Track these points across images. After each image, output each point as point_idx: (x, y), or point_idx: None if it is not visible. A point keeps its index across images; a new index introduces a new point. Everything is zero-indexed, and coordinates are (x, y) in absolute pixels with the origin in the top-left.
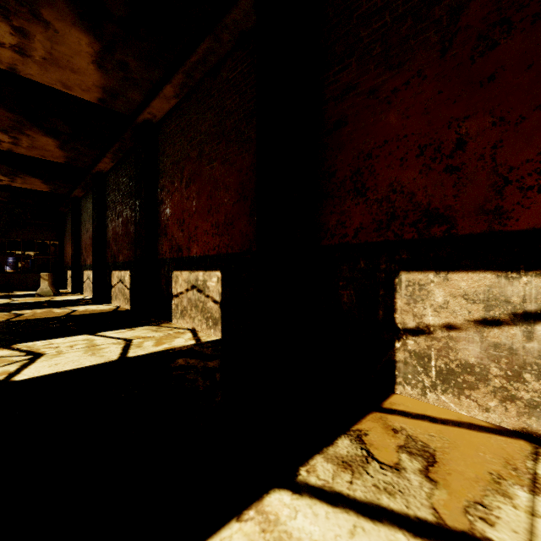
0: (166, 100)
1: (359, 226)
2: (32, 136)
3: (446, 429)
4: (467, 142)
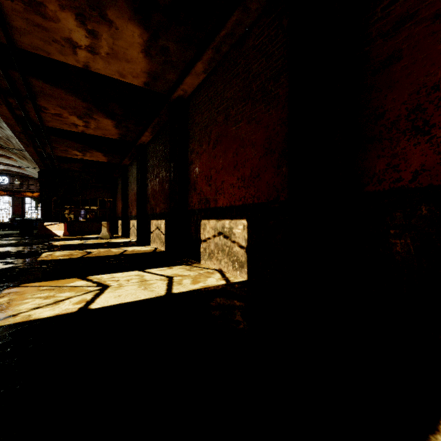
0: (196, 76)
1: (420, 169)
2: (97, 119)
3: None
4: None
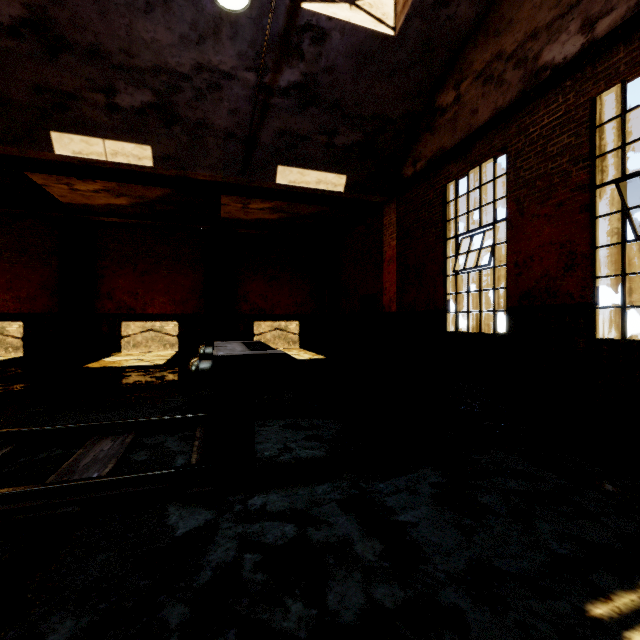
0: None
1: (110, 309)
2: None
3: (135, 353)
4: (139, 293)
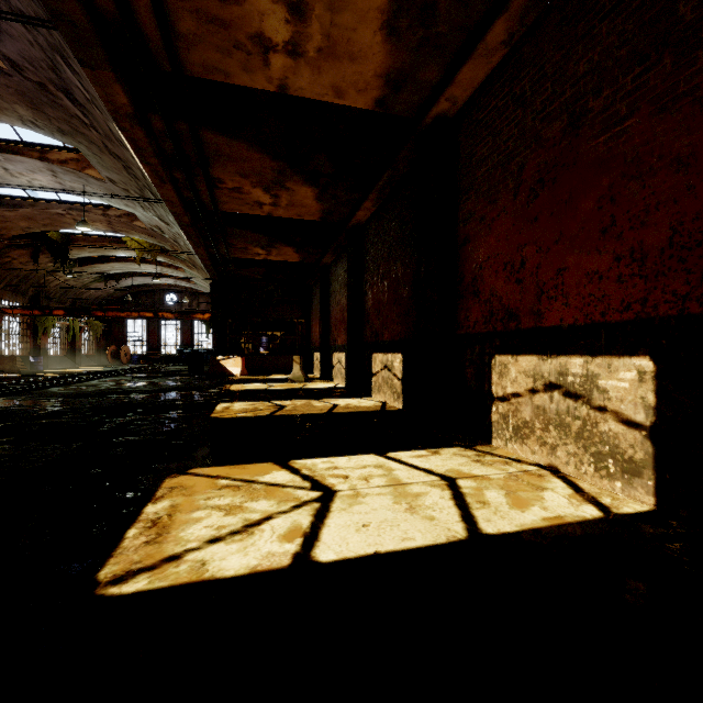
0: (486, 57)
1: None
2: (292, 189)
3: None
4: None
